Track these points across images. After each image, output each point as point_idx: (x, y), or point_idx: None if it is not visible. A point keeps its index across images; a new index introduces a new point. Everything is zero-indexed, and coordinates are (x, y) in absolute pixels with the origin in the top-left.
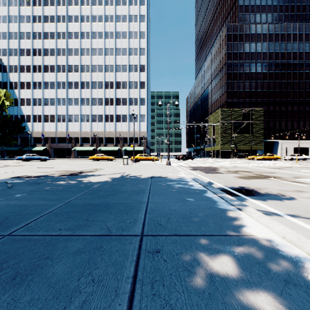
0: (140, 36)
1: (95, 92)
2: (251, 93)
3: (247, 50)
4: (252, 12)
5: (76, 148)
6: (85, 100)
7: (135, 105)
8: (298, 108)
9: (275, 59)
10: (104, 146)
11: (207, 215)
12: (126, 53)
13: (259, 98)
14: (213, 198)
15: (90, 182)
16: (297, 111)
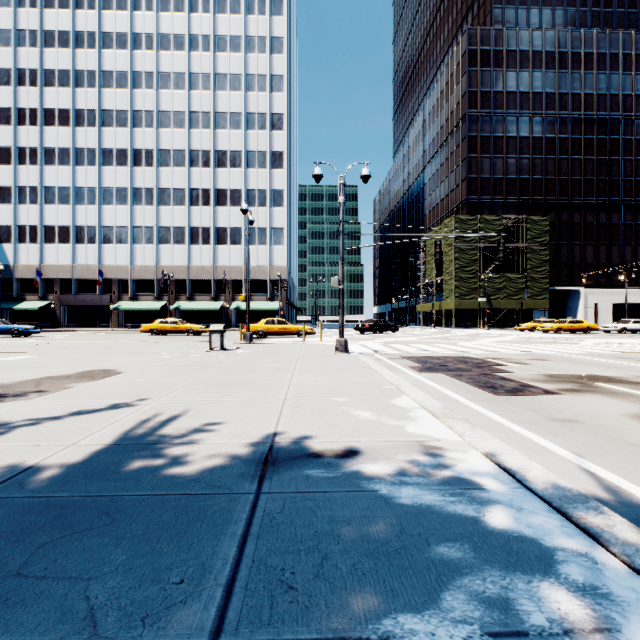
0: (273, 46)
1: (166, 175)
2: (520, 182)
3: (511, 87)
4: (521, 4)
5: (121, 306)
6: (143, 194)
7: (260, 207)
8: (621, 217)
9: (573, 109)
10: (189, 299)
11: None
12: (239, 84)
13: (539, 195)
14: None
15: None
16: (619, 225)
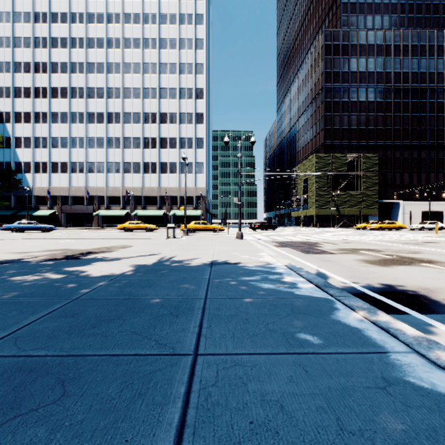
0: (197, 45)
1: (128, 129)
2: (359, 131)
3: (354, 68)
4: (360, 13)
5: (100, 213)
6: (114, 141)
7: (189, 149)
8: (427, 154)
9: (395, 82)
10: (143, 209)
11: (408, 443)
12: (175, 70)
13: (372, 139)
14: (366, 331)
15: (86, 278)
16: (426, 159)
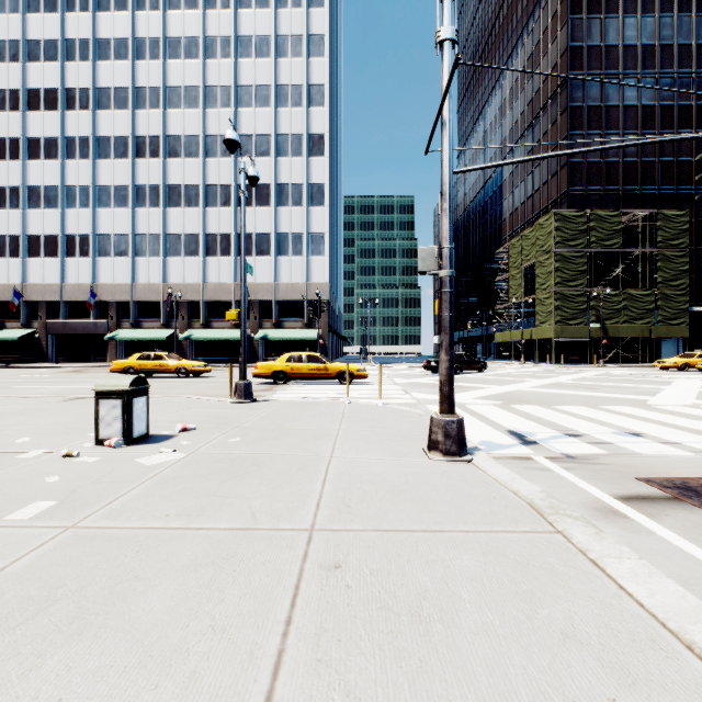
0: None
1: (176, 168)
2: (642, 167)
3: (630, 39)
4: None
5: (119, 335)
6: (147, 193)
7: (295, 206)
8: None
9: None
10: (204, 326)
11: None
12: (267, 49)
13: (669, 183)
14: None
15: None
16: None
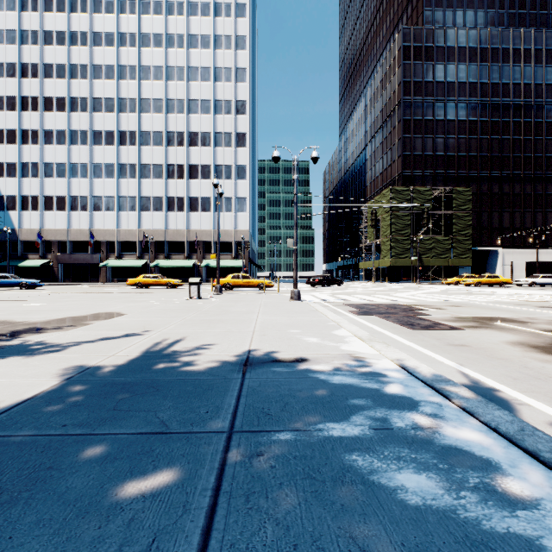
0: (237, 44)
1: (147, 153)
2: (447, 159)
3: (440, 78)
4: (448, 6)
5: (109, 263)
6: (127, 169)
7: (227, 179)
8: (533, 188)
9: (492, 96)
10: (166, 258)
11: None
12: (208, 76)
13: (463, 169)
14: None
15: None
16: (531, 194)
